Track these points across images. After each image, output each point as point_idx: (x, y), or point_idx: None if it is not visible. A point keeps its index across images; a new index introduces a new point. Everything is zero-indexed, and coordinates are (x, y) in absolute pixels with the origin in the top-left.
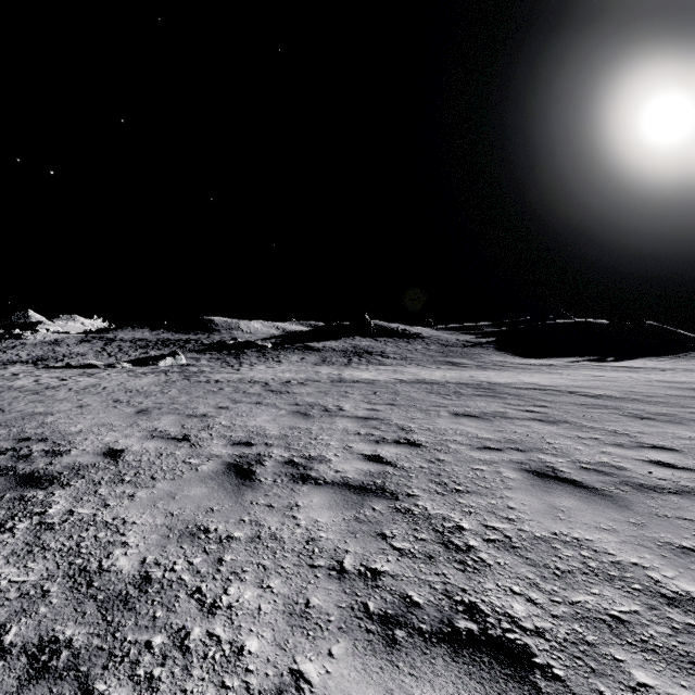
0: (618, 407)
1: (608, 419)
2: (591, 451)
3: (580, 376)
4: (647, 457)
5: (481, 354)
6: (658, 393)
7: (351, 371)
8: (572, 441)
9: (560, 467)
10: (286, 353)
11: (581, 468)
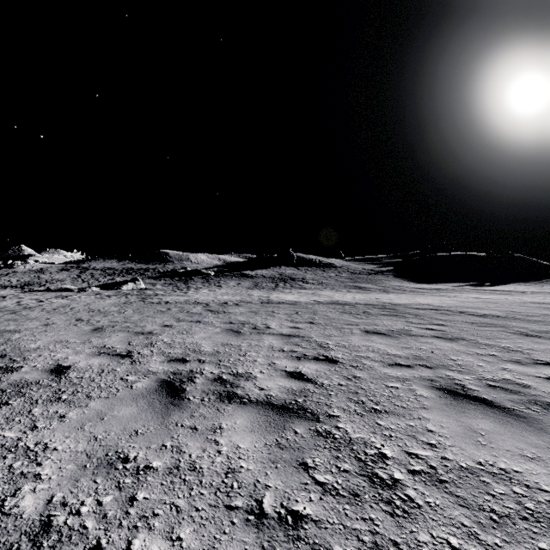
0: (505, 325)
1: (499, 337)
2: (492, 367)
3: (465, 298)
4: (546, 374)
5: (383, 280)
6: (535, 313)
7: (277, 294)
8: (473, 358)
9: (468, 385)
10: (225, 279)
11: (488, 386)
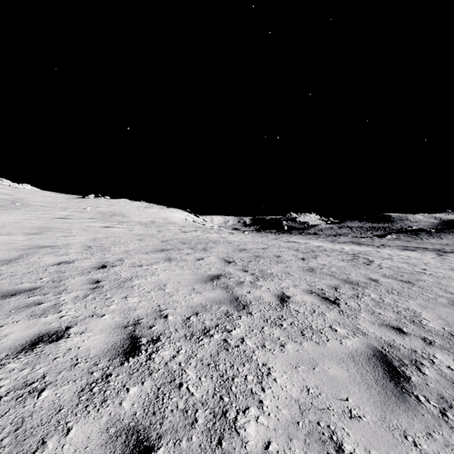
0: None
1: None
2: None
3: None
4: None
5: None
6: None
7: None
8: None
9: None
10: (444, 234)
11: None
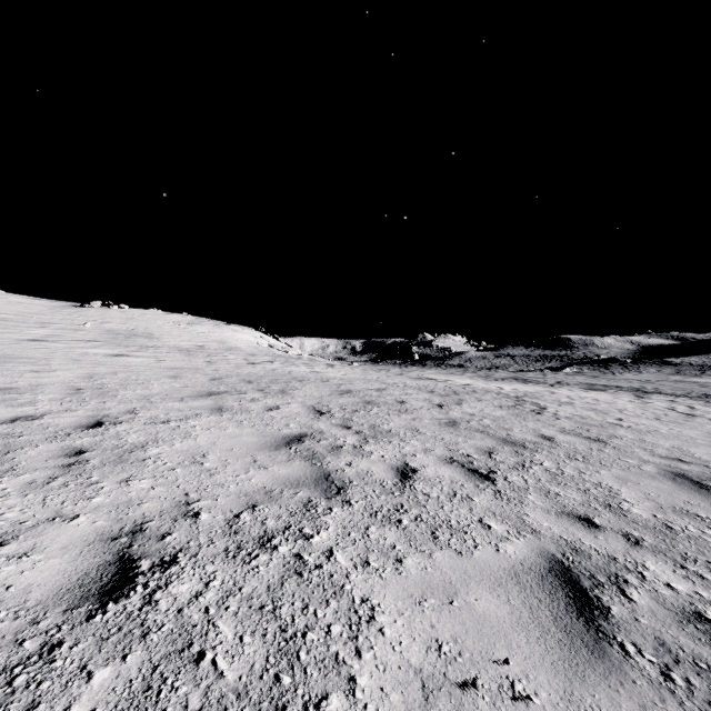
0: None
1: None
2: None
3: None
4: None
5: None
6: None
7: (693, 379)
8: None
9: None
10: (644, 366)
11: None
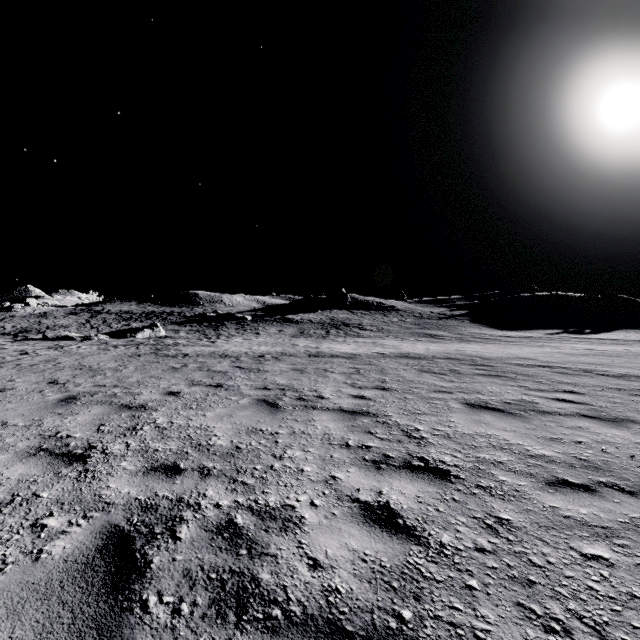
0: None
1: None
2: None
3: (573, 349)
4: None
5: (457, 326)
6: None
7: (329, 344)
8: None
9: None
10: (264, 325)
11: None
